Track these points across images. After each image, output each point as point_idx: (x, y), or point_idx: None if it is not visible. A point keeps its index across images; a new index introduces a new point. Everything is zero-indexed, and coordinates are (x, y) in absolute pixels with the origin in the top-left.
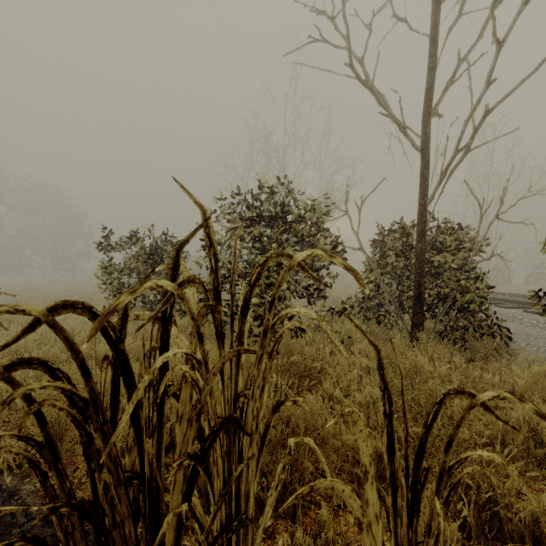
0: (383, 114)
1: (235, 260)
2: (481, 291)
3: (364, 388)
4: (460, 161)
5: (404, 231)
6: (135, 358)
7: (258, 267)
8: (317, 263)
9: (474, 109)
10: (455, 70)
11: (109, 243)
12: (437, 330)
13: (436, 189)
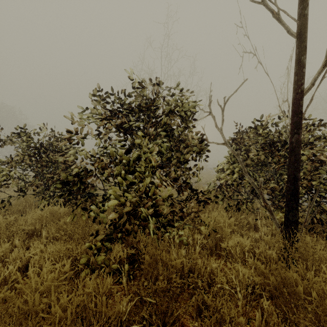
0: (254, 2)
1: None
2: None
3: None
4: None
5: (265, 127)
6: None
7: None
8: (186, 156)
9: None
10: None
11: None
12: (307, 224)
13: (318, 74)
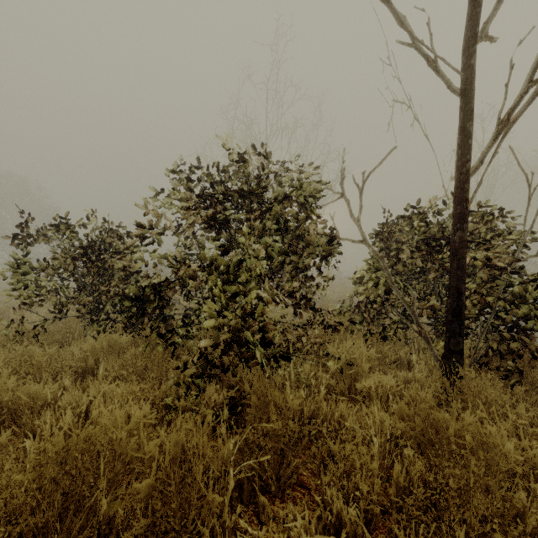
0: (403, 43)
1: None
2: None
3: (394, 484)
4: (528, 103)
5: (423, 217)
6: (22, 410)
7: None
8: (307, 260)
9: None
10: None
11: (27, 233)
12: (477, 357)
13: (488, 149)
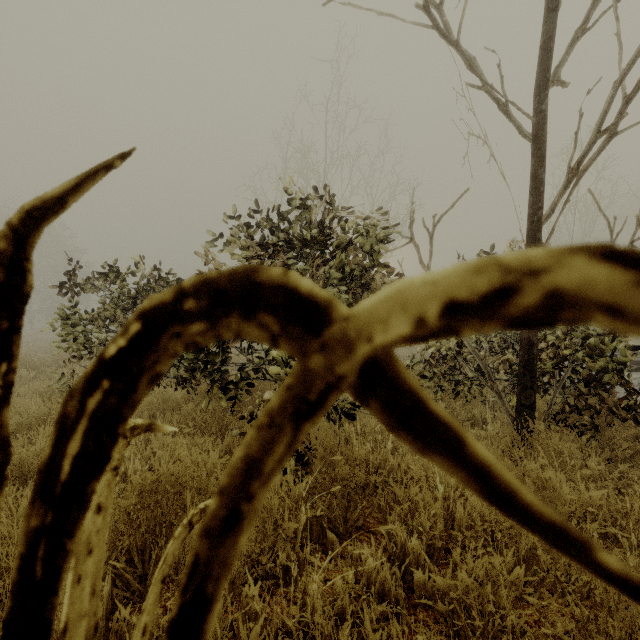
0: (473, 86)
1: (7, 329)
2: (621, 354)
3: (457, 525)
4: (599, 152)
5: None
6: None
7: (94, 380)
8: None
9: (634, 60)
10: (589, 12)
11: (75, 282)
12: (552, 412)
13: (559, 197)
